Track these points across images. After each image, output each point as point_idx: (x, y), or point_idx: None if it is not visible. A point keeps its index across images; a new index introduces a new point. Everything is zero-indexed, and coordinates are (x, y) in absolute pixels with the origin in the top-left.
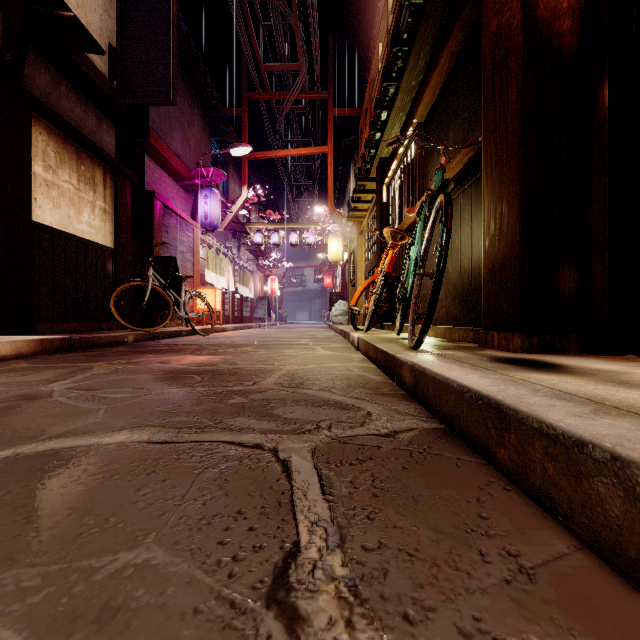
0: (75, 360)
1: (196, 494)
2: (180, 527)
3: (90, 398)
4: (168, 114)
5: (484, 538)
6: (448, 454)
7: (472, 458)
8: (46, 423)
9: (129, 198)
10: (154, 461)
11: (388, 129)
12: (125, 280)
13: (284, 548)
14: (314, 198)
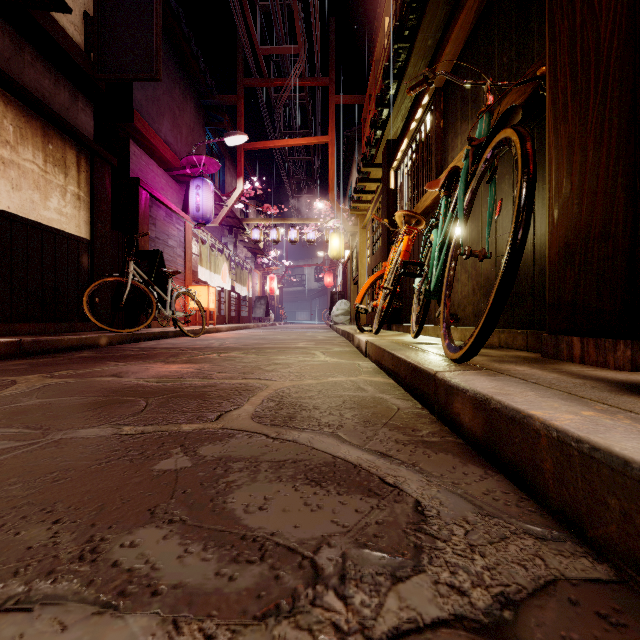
0: (7, 371)
1: None
2: None
3: None
4: (156, 97)
5: None
6: None
7: None
8: None
9: (109, 185)
10: None
11: (398, 103)
12: (101, 275)
13: None
14: (314, 194)
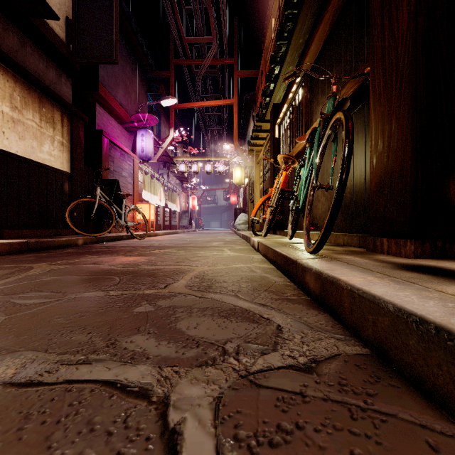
0: (23, 261)
1: None
2: None
3: None
4: (114, 73)
5: None
6: (402, 414)
7: (442, 425)
8: None
9: (82, 135)
10: None
11: (280, 80)
12: (78, 197)
13: None
14: (223, 139)
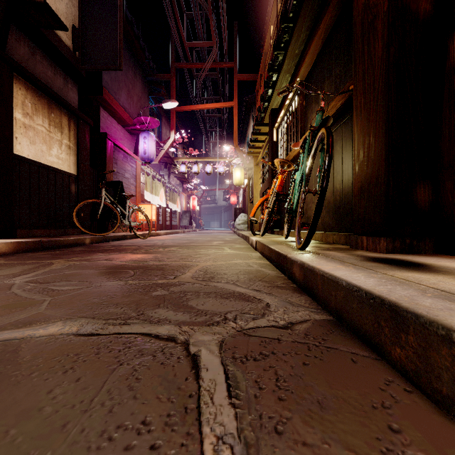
0: (41, 258)
1: (105, 397)
2: (79, 444)
3: (41, 290)
4: (117, 78)
5: None
6: (342, 348)
7: (365, 352)
8: None
9: (88, 138)
10: (75, 356)
11: (277, 87)
12: (84, 198)
13: None
14: (223, 140)
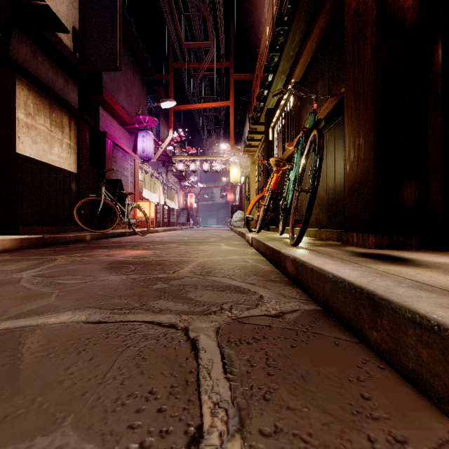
0: (45, 254)
1: (116, 373)
2: (97, 408)
3: (48, 284)
4: (116, 78)
5: (370, 421)
6: (327, 333)
7: (347, 337)
8: (8, 305)
9: (88, 137)
10: (86, 340)
11: (273, 87)
12: (84, 196)
13: (188, 433)
14: (220, 138)
